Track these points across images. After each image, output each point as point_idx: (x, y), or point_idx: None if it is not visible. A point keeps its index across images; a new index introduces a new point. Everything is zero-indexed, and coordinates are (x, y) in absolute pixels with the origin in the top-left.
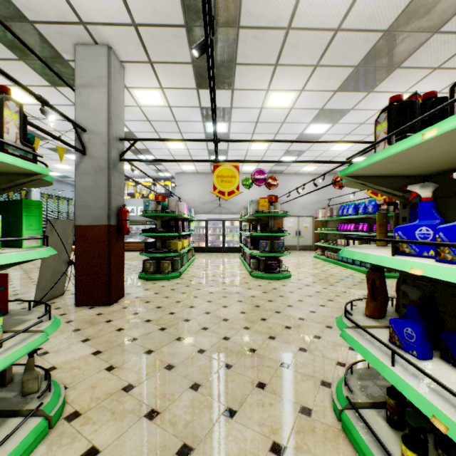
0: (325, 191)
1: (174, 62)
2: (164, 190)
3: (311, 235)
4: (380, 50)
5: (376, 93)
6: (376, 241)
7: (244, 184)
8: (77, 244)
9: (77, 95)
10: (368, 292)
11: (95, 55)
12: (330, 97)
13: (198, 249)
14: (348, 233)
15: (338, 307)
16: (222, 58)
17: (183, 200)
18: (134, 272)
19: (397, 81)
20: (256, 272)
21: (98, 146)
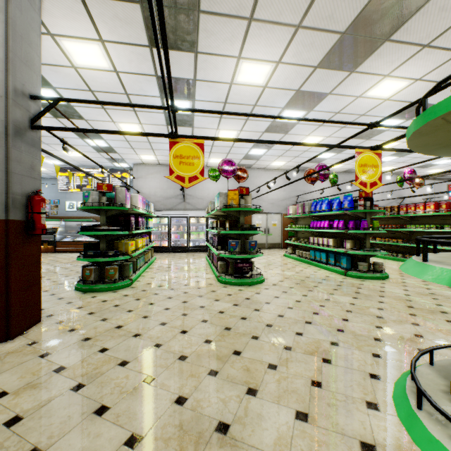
0: (294, 187)
1: None
2: (121, 183)
3: (280, 232)
4: (373, 11)
5: (358, 74)
6: None
7: (210, 175)
8: None
9: None
10: None
11: None
12: (309, 76)
13: (160, 249)
14: (321, 230)
15: (327, 324)
16: None
17: (143, 194)
18: (72, 280)
19: (383, 60)
20: (225, 277)
21: None
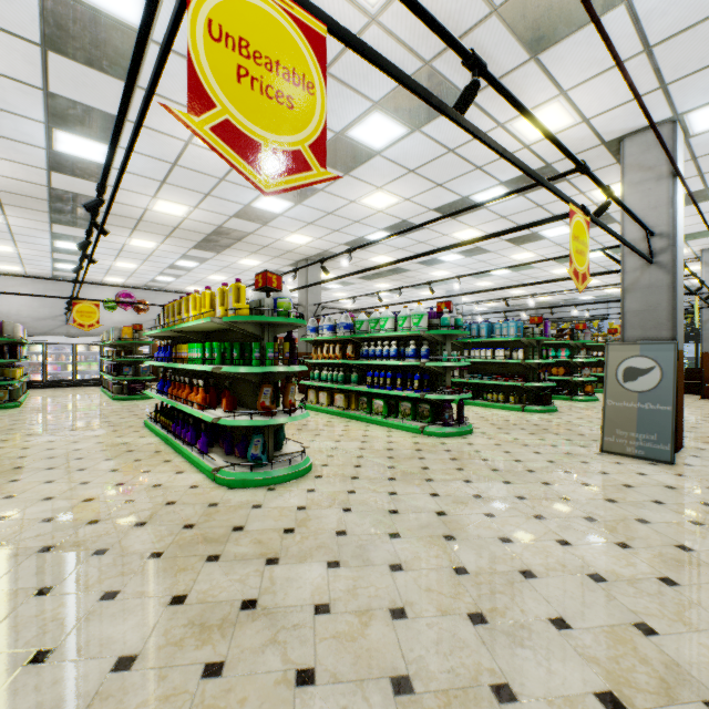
0: None
1: (29, 208)
2: None
3: None
4: (211, 239)
5: (224, 255)
6: None
7: (106, 306)
8: None
9: None
10: None
11: None
12: (189, 250)
13: (29, 384)
14: None
15: None
16: (83, 217)
17: None
18: None
19: (235, 253)
20: (120, 396)
21: None
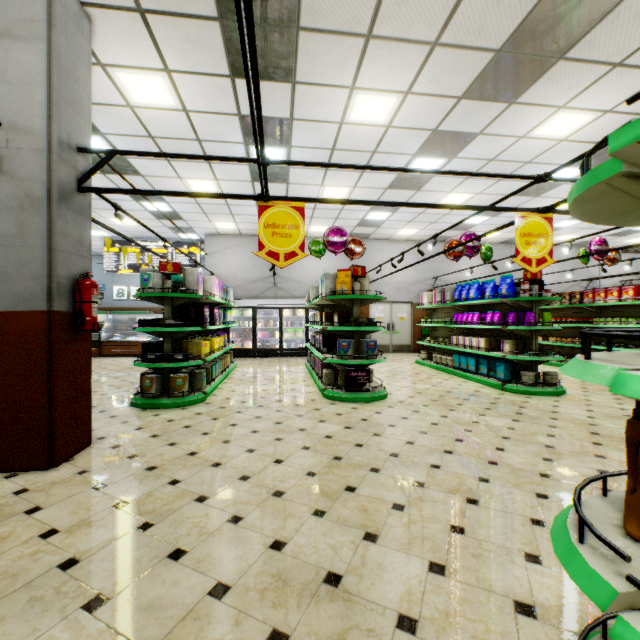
0: (430, 266)
1: (185, 14)
2: (188, 261)
3: (410, 330)
4: (540, 20)
5: (520, 106)
6: None
7: (312, 249)
8: None
9: None
10: None
11: None
12: (451, 110)
13: (241, 352)
14: (469, 326)
15: (475, 454)
16: (274, 12)
17: (218, 276)
18: (126, 394)
19: (556, 85)
20: (333, 390)
21: (27, 156)
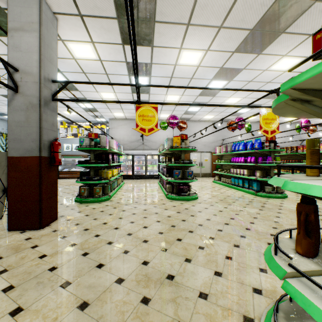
0: (220, 133)
1: (101, 16)
2: (100, 132)
3: (210, 166)
4: (271, 15)
5: (264, 55)
6: (306, 170)
7: (161, 126)
8: (9, 174)
9: (9, 37)
10: (301, 227)
11: (27, 2)
12: (229, 58)
13: (126, 176)
14: (239, 164)
15: (239, 225)
16: (143, 14)
17: (115, 139)
18: (72, 196)
19: (281, 45)
20: (171, 195)
21: (30, 85)
